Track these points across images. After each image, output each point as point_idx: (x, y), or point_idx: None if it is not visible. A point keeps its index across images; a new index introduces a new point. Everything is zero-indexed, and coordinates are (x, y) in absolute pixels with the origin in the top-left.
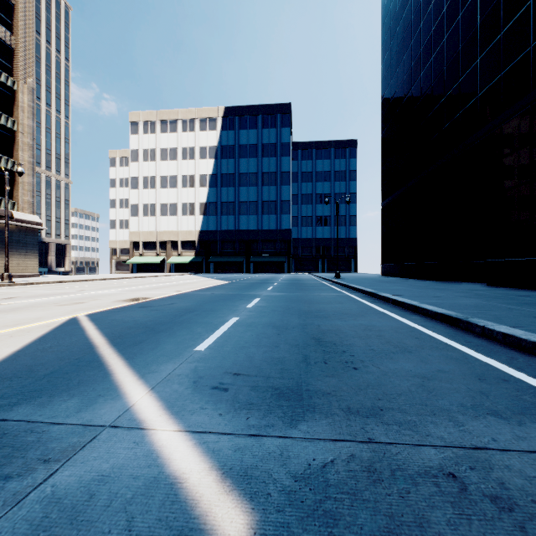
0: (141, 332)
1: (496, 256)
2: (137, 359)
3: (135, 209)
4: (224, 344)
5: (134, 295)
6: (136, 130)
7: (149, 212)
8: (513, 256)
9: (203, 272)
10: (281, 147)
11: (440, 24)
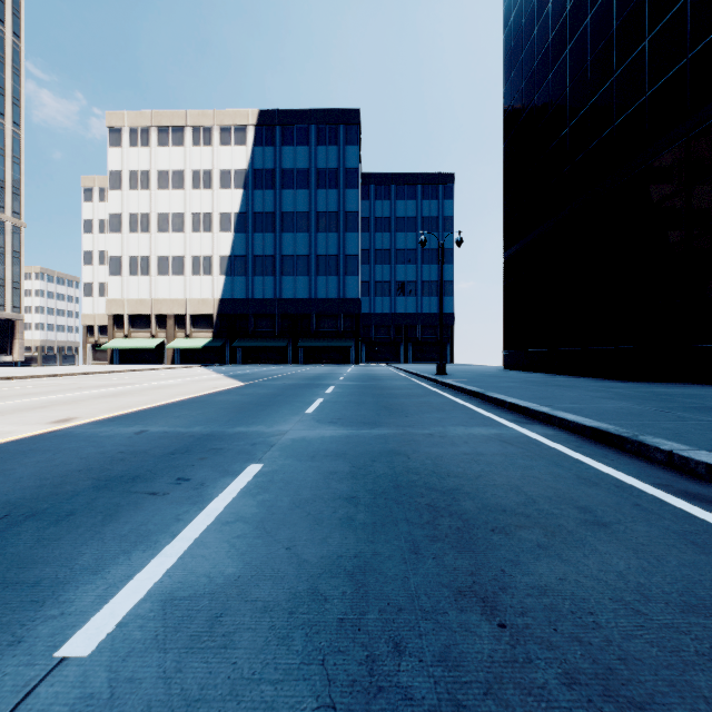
0: None
1: None
2: None
3: (116, 264)
4: None
5: None
6: (119, 140)
7: (139, 269)
8: None
9: (226, 363)
10: (346, 175)
11: None
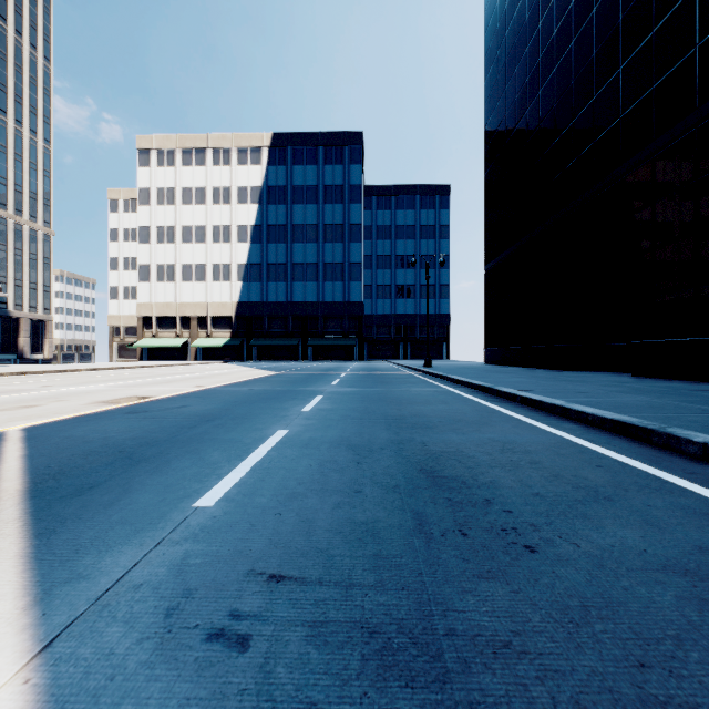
0: (106, 462)
1: (645, 336)
2: (60, 536)
3: (145, 272)
4: (258, 489)
5: (128, 392)
6: (147, 160)
7: (166, 276)
8: (671, 336)
9: (243, 360)
10: (350, 191)
11: (567, 23)
